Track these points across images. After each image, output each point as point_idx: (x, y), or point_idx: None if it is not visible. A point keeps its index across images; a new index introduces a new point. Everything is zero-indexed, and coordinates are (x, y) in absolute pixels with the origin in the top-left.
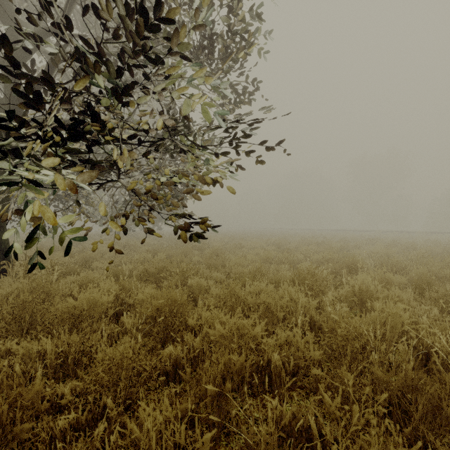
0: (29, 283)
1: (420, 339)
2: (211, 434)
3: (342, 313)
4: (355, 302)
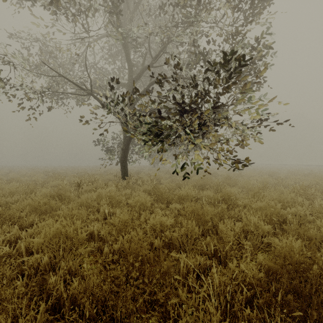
0: (150, 186)
1: None
2: (271, 227)
3: None
4: None
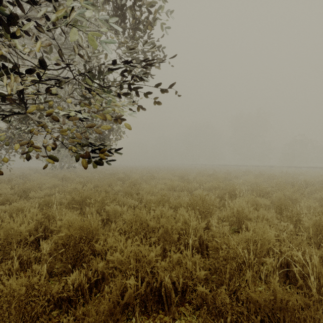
0: None
1: (282, 253)
2: None
3: (224, 230)
4: (234, 221)
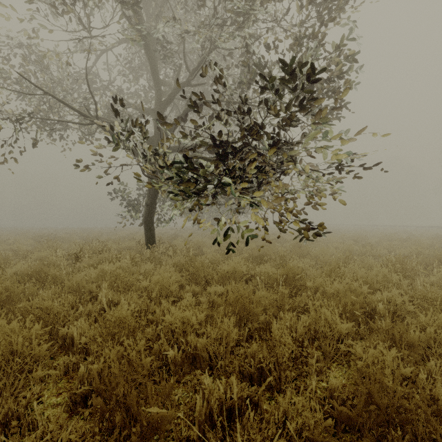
0: (183, 258)
1: None
2: (352, 324)
3: None
4: None
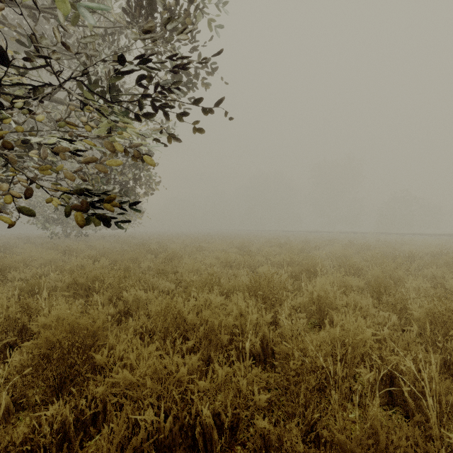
0: None
1: (383, 360)
2: None
3: (299, 326)
4: (314, 311)
